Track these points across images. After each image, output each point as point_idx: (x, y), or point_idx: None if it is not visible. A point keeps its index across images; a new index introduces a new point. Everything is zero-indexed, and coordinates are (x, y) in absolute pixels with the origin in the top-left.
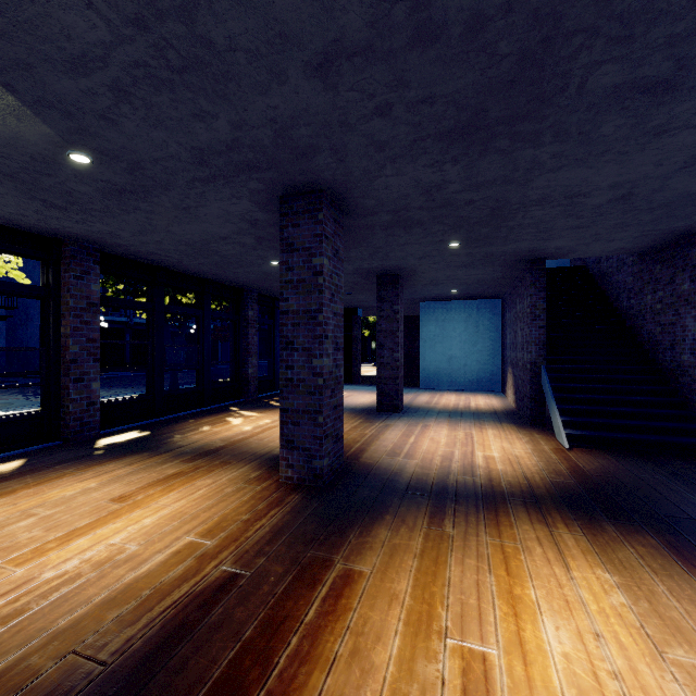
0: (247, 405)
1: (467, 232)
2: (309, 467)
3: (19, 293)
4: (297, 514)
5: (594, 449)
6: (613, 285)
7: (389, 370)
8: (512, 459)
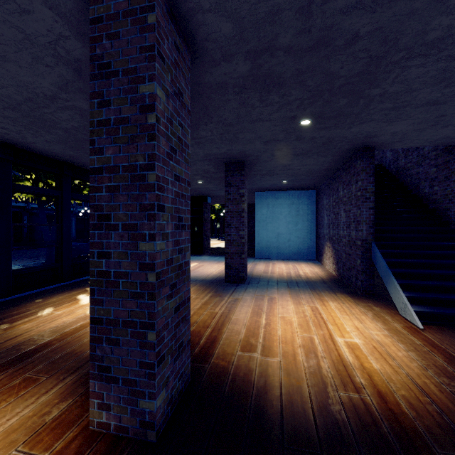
0: None
1: (323, 104)
2: (133, 410)
3: None
4: None
5: (442, 326)
6: (413, 176)
7: (236, 246)
8: (379, 348)
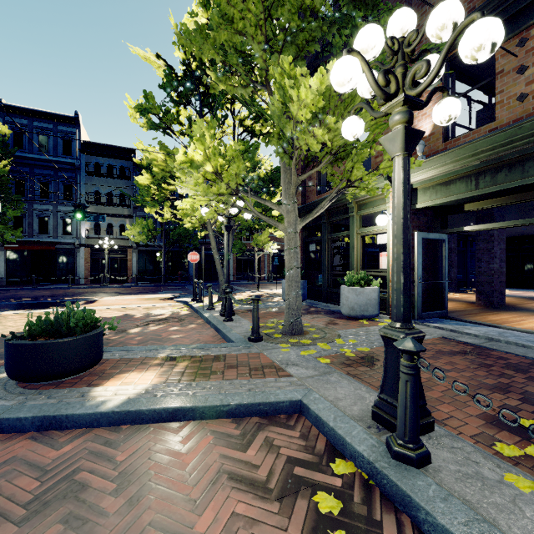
0: (451, 291)
1: None
2: (488, 300)
3: (376, 246)
4: (483, 308)
5: None
6: None
7: None
8: None
